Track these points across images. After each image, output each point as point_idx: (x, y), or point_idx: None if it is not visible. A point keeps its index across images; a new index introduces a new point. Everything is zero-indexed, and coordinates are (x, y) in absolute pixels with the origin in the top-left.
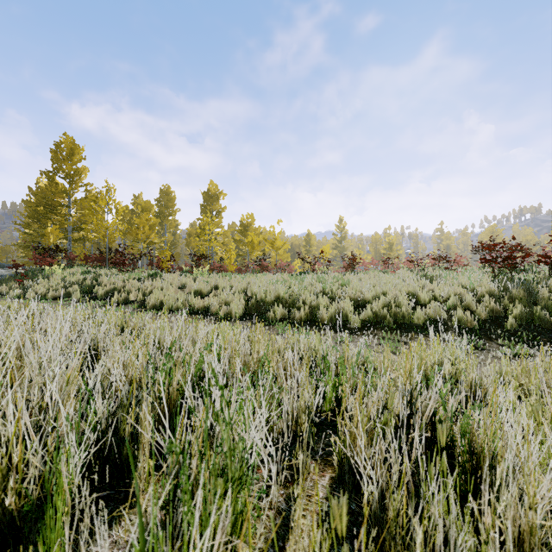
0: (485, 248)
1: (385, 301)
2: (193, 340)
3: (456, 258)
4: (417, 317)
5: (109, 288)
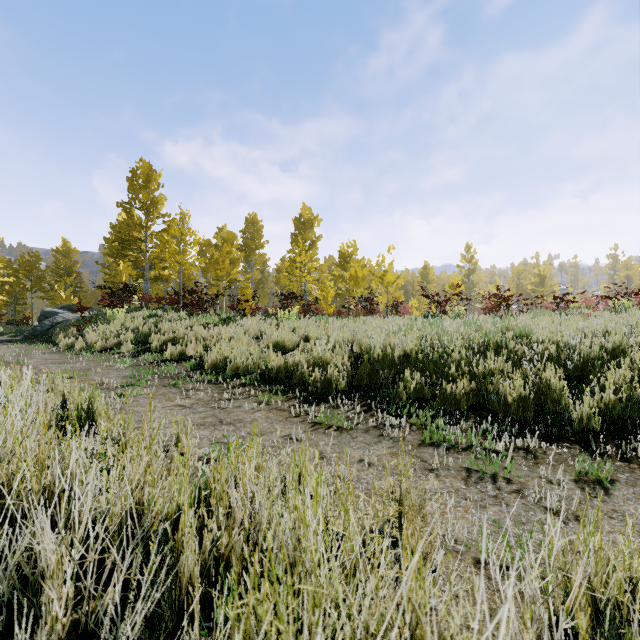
0: None
1: (632, 372)
2: None
3: None
4: None
5: (167, 337)
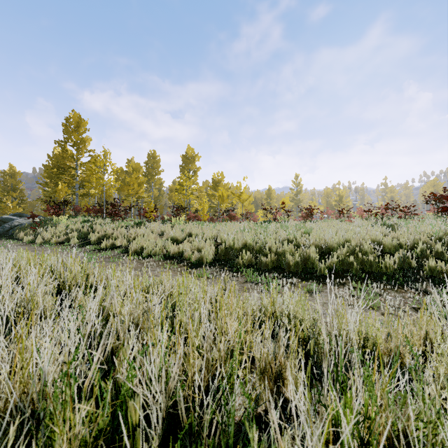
0: (436, 199)
1: (349, 249)
2: (144, 309)
3: (408, 208)
4: (385, 266)
5: (100, 235)
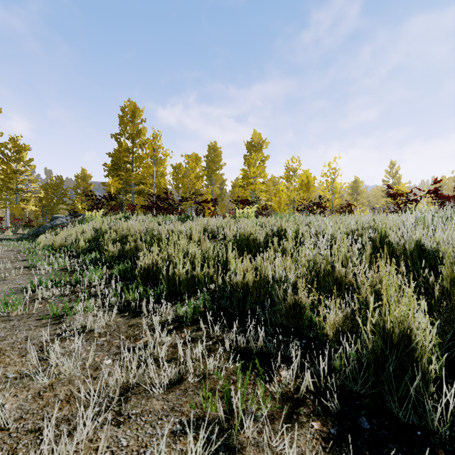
0: None
1: None
2: None
3: None
4: None
5: (119, 235)
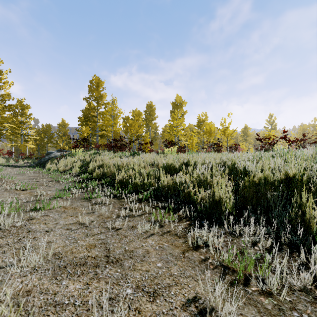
0: None
1: None
2: None
3: None
4: None
5: (98, 164)
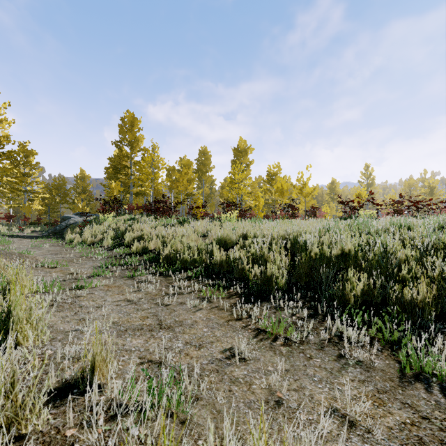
0: None
1: None
2: None
3: None
4: None
5: (136, 235)
